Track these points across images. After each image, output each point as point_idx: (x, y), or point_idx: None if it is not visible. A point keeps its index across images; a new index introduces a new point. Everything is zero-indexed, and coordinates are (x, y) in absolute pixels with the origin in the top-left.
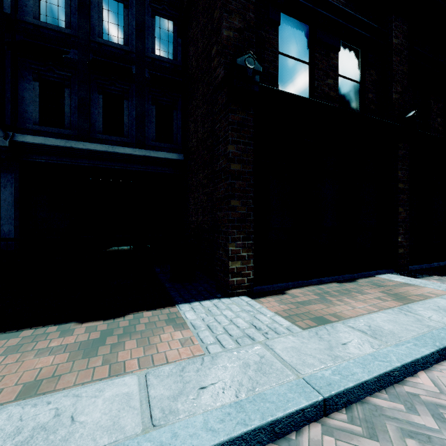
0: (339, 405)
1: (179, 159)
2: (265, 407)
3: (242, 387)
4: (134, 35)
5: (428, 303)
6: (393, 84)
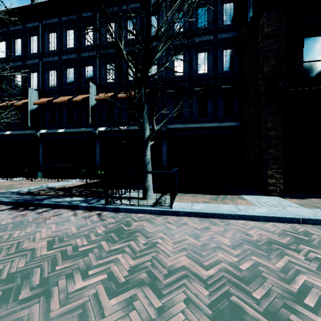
0: (309, 223)
1: (237, 125)
2: (276, 214)
3: (269, 212)
4: (212, 65)
5: None
6: None
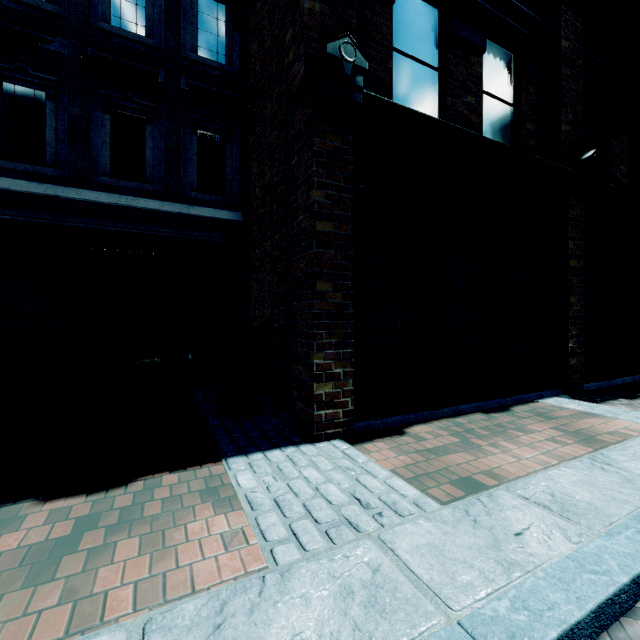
0: None
1: (235, 220)
2: None
3: None
4: (163, 22)
5: (631, 447)
6: (562, 109)
